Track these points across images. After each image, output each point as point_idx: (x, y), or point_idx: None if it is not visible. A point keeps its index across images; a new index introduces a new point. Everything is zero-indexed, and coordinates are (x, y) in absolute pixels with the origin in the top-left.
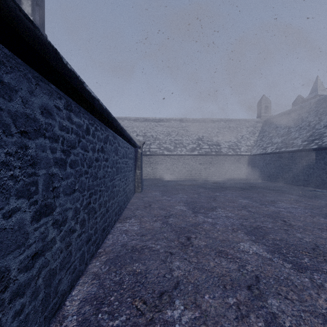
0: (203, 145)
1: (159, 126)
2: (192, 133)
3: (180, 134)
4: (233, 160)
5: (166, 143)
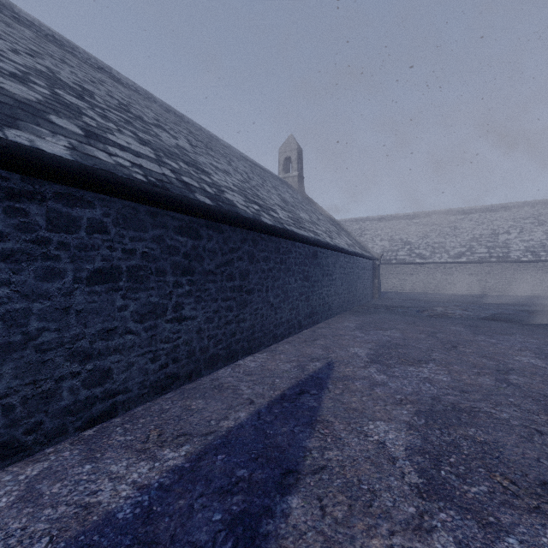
0: (478, 248)
1: (412, 225)
2: (463, 231)
3: (442, 234)
4: (532, 268)
5: (419, 248)
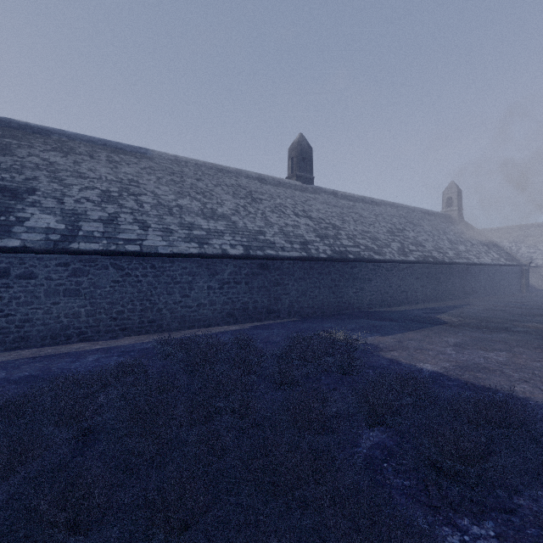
0: None
1: None
2: None
3: None
4: None
5: None
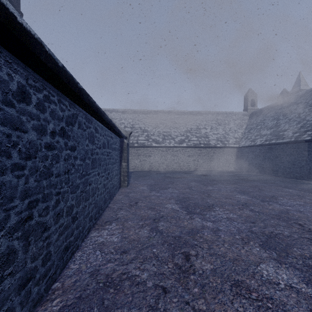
0: (192, 137)
1: (147, 118)
2: (180, 125)
3: (168, 126)
4: (222, 152)
5: (154, 135)
